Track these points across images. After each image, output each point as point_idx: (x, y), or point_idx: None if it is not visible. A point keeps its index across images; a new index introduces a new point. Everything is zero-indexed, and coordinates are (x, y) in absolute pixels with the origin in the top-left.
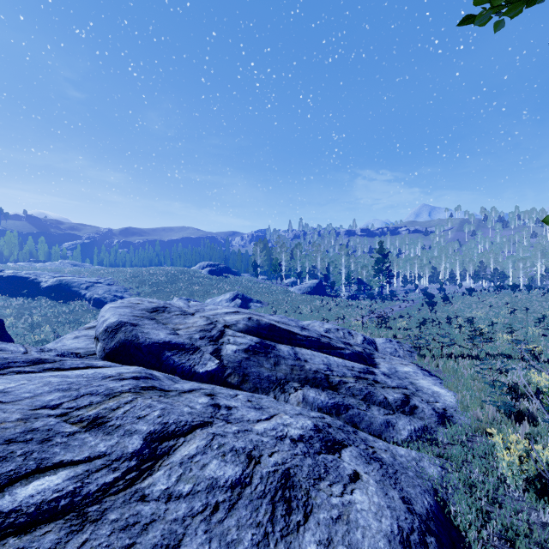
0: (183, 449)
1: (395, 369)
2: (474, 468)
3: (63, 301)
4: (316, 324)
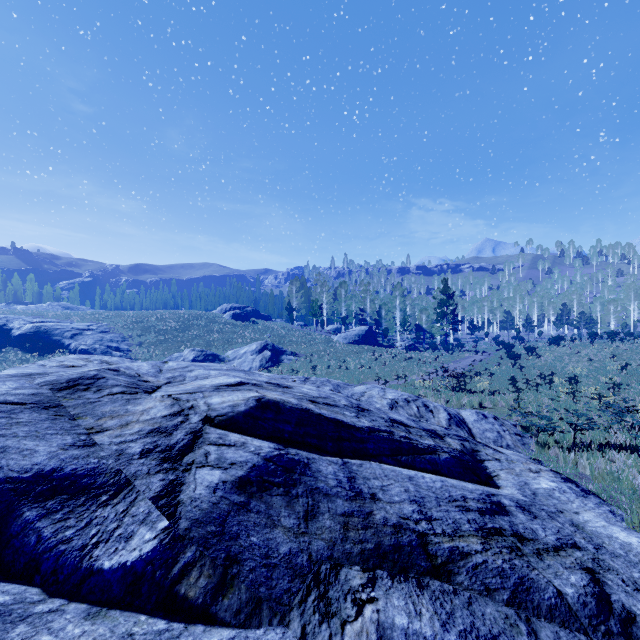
0: None
1: (528, 487)
2: None
3: (40, 354)
4: (375, 393)
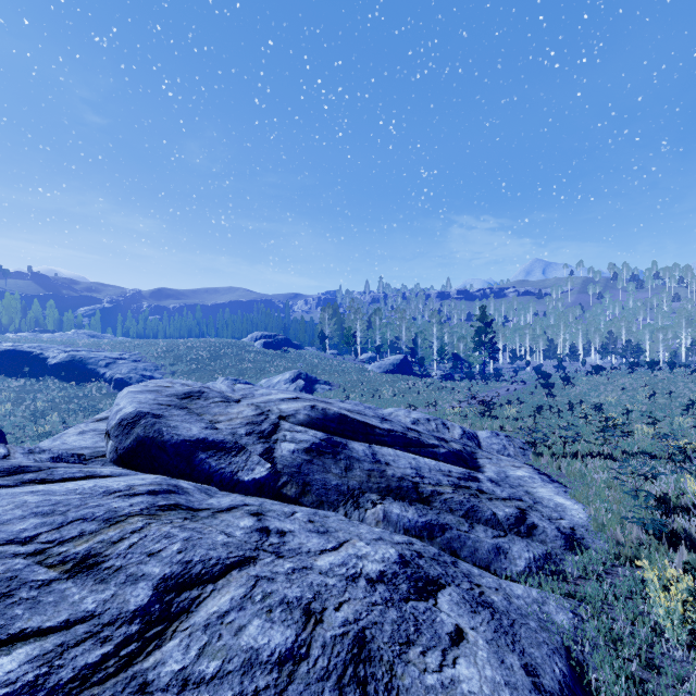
0: (210, 602)
1: (504, 473)
2: (618, 614)
3: (77, 382)
4: (401, 413)
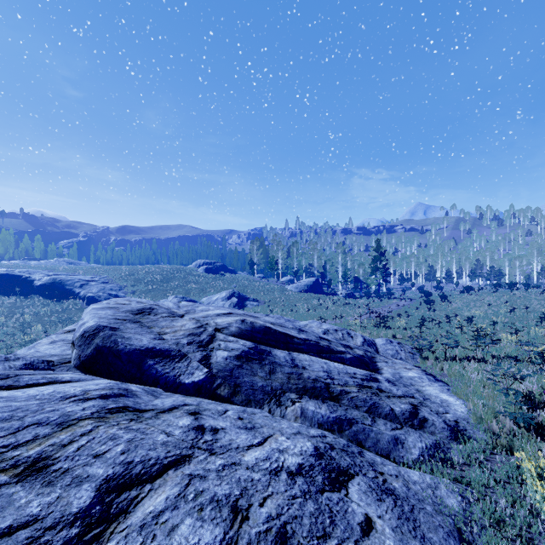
0: (147, 502)
1: (399, 374)
2: (499, 497)
3: (57, 300)
4: (314, 325)
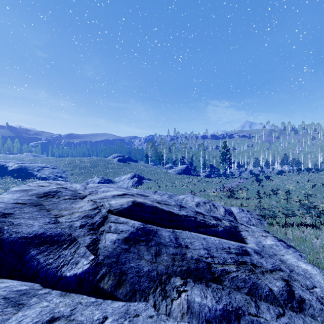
0: None
1: (260, 243)
2: None
3: (22, 179)
4: (189, 198)
